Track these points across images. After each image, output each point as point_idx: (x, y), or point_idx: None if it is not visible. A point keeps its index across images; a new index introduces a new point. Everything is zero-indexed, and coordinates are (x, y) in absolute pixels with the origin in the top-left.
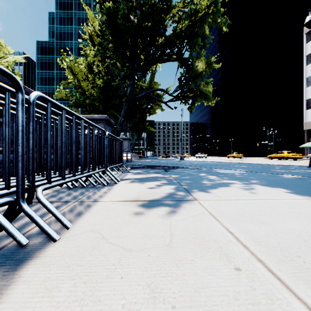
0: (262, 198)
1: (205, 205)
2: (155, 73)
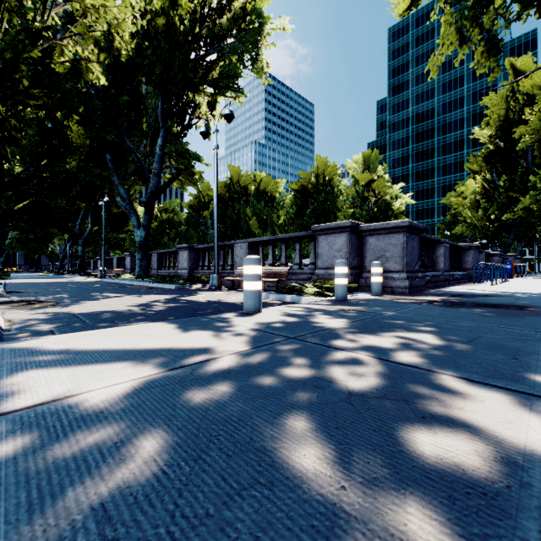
0: None
1: None
2: None
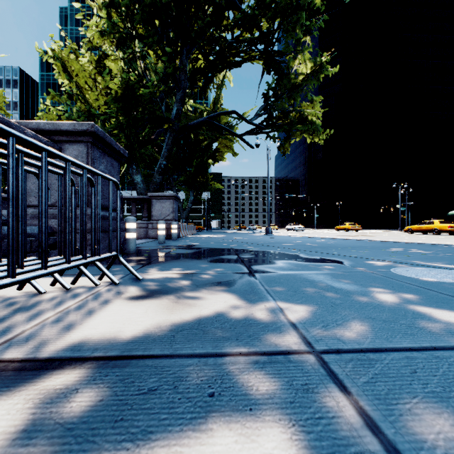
0: None
1: None
2: (222, 85)
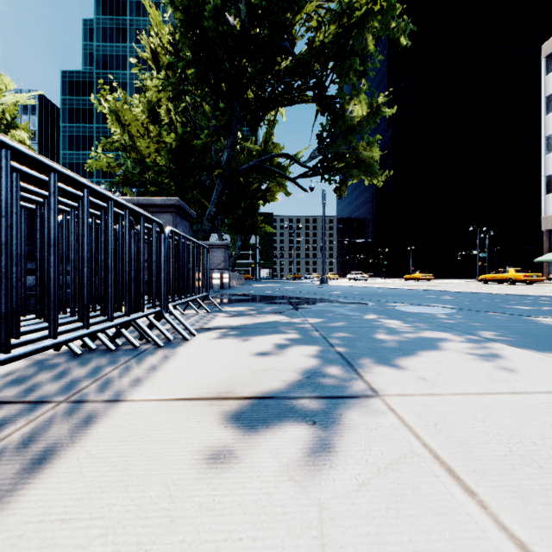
0: (544, 390)
1: (408, 415)
2: (274, 124)
